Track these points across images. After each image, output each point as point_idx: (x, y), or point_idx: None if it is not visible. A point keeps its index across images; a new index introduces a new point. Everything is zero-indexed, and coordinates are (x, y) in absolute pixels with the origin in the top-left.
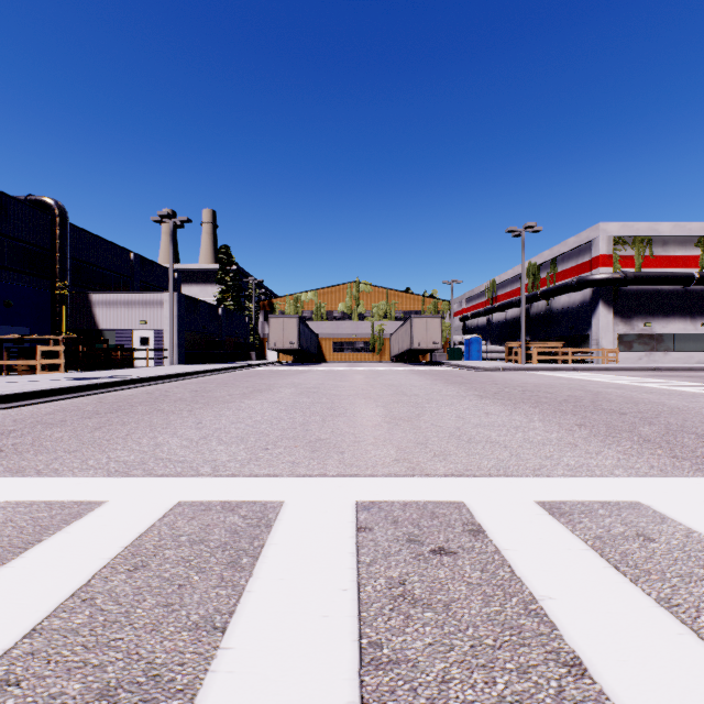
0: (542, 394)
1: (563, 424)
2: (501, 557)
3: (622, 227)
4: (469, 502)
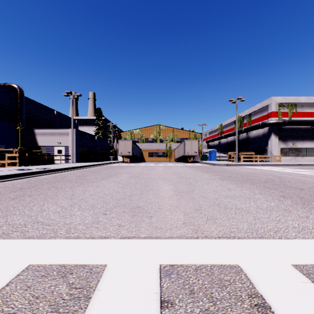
0: (252, 177)
1: (273, 195)
2: None
3: (282, 98)
4: (243, 266)
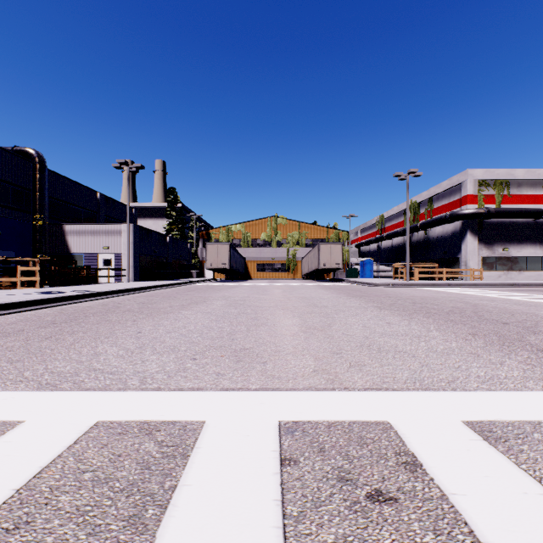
0: (430, 305)
1: (458, 333)
2: (450, 506)
3: (485, 172)
4: (395, 422)
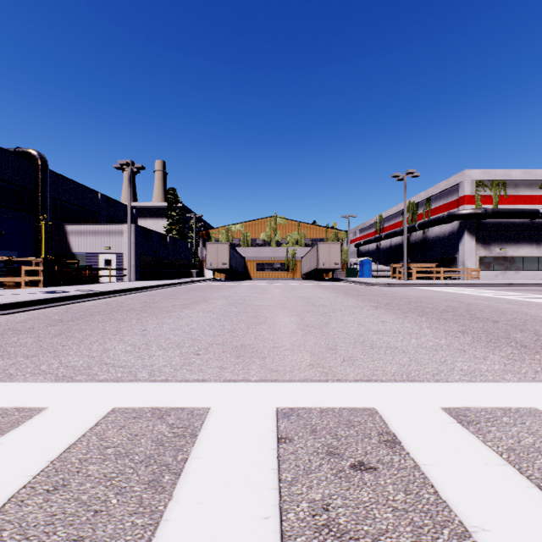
0: (425, 305)
1: (448, 330)
2: (421, 473)
3: (482, 173)
4: (380, 408)
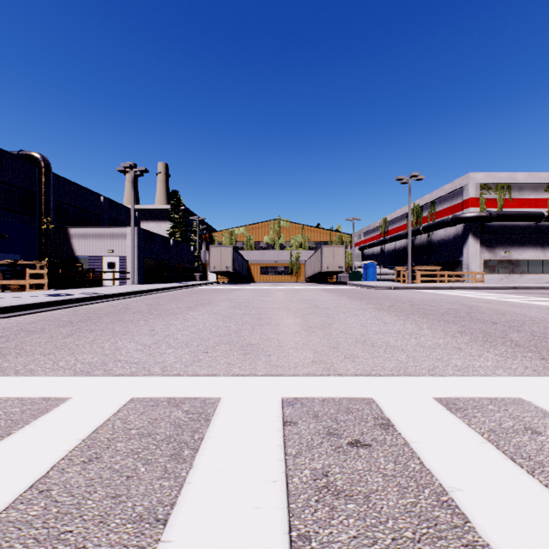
0: (427, 307)
1: (447, 331)
2: (410, 449)
3: (487, 176)
4: (377, 398)
